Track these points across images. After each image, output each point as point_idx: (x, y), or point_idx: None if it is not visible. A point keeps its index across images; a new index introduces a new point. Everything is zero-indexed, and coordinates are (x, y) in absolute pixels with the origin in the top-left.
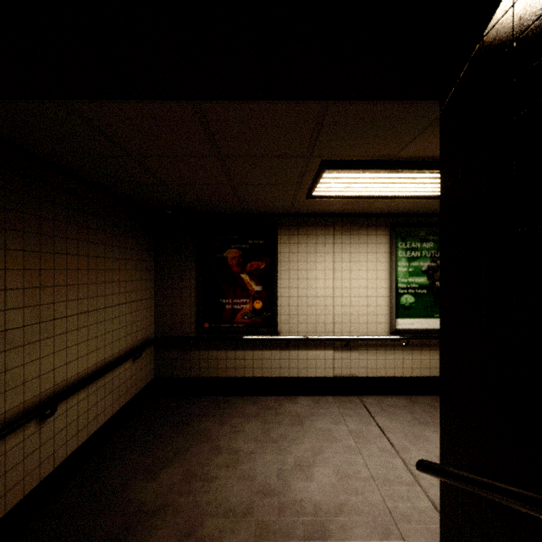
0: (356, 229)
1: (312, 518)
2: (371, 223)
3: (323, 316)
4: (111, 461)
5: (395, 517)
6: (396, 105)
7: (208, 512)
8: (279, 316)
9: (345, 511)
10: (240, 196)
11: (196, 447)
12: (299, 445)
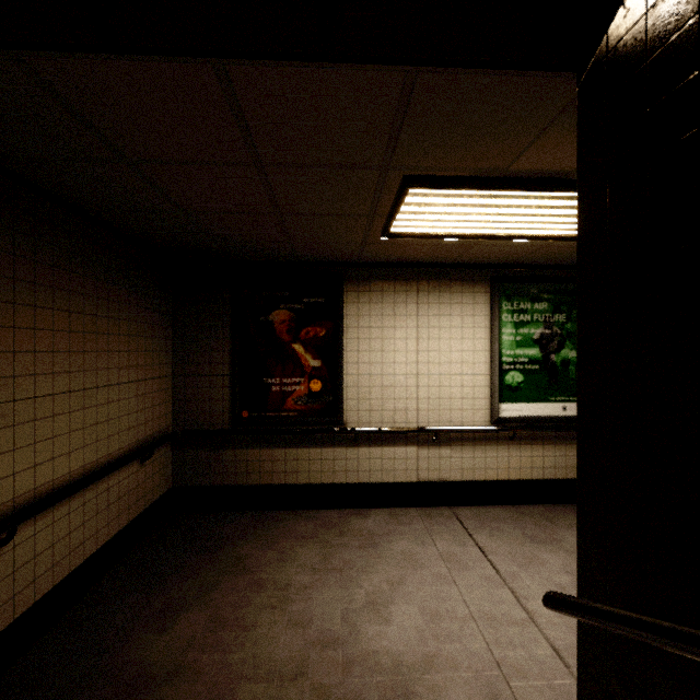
0: (448, 285)
1: (391, 677)
2: (467, 276)
3: (403, 400)
4: (105, 606)
5: (504, 670)
6: (514, 78)
7: (243, 675)
8: (344, 401)
9: (436, 666)
10: (290, 233)
11: (228, 582)
12: (372, 575)
